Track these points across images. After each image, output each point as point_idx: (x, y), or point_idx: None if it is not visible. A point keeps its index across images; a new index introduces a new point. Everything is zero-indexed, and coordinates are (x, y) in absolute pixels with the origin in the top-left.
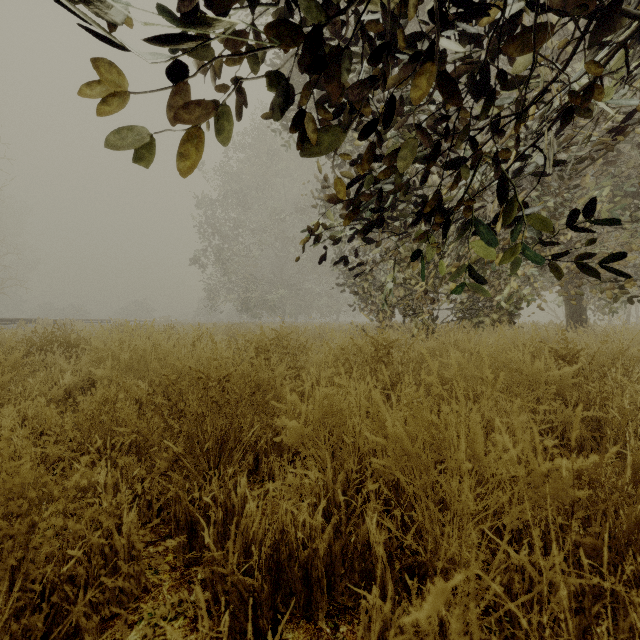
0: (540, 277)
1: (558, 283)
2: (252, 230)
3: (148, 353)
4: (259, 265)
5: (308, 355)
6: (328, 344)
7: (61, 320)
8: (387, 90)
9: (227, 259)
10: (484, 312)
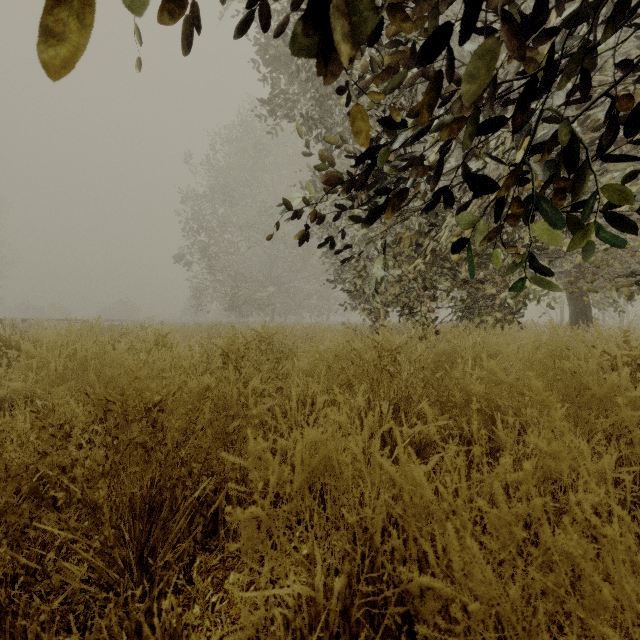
0: (539, 275)
1: (568, 279)
2: (240, 227)
3: (88, 360)
4: (247, 263)
5: (293, 362)
6: (318, 349)
7: (31, 320)
8: (393, 26)
9: (213, 257)
10: (485, 311)
